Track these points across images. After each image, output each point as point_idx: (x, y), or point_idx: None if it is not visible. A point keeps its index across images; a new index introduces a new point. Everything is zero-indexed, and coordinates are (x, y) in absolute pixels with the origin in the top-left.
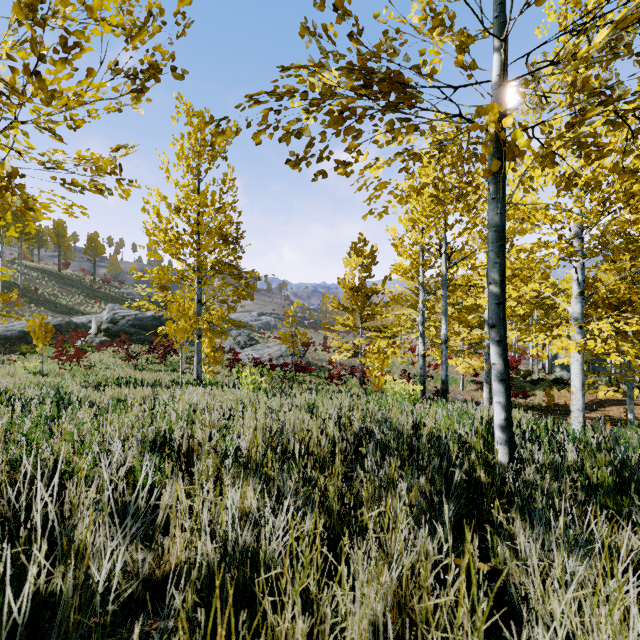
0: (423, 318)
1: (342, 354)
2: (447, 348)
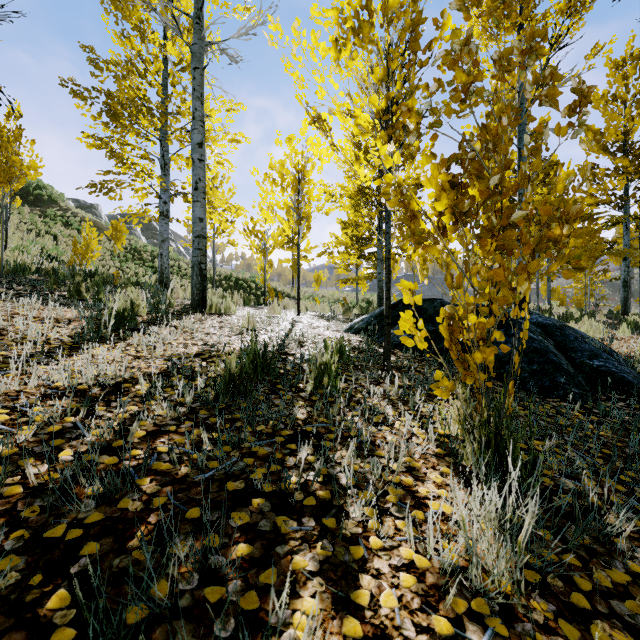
0: None
1: None
2: None
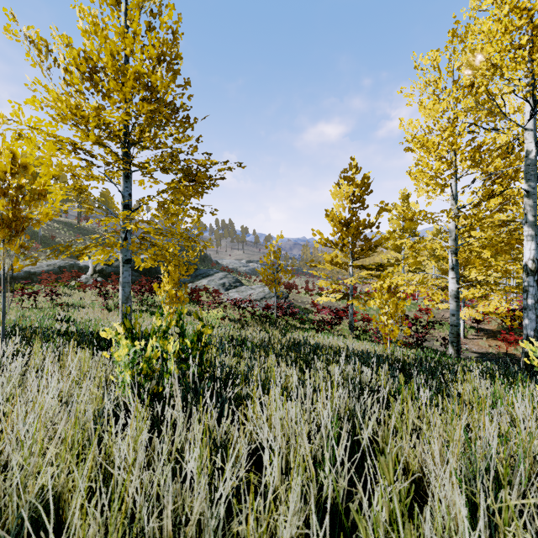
0: (456, 244)
1: (330, 296)
2: (537, 282)
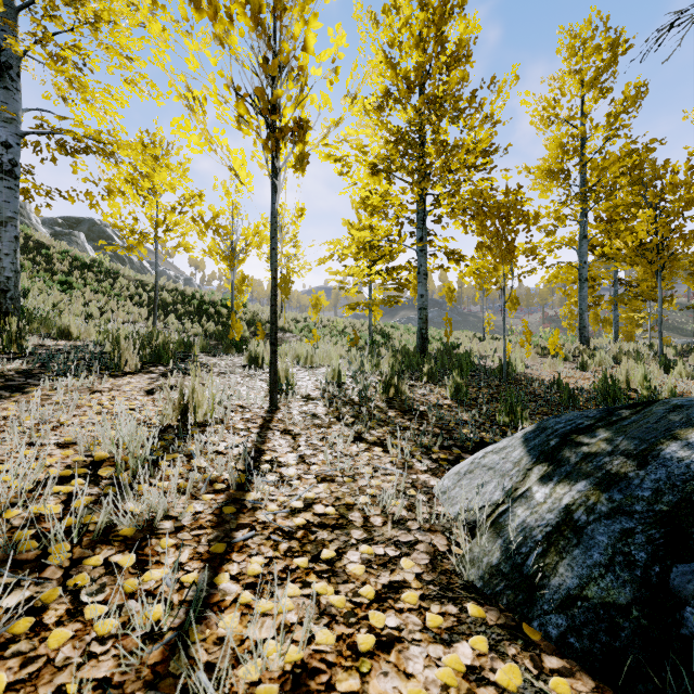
0: None
1: None
2: None
